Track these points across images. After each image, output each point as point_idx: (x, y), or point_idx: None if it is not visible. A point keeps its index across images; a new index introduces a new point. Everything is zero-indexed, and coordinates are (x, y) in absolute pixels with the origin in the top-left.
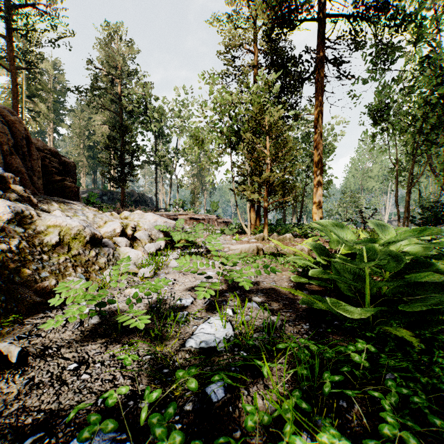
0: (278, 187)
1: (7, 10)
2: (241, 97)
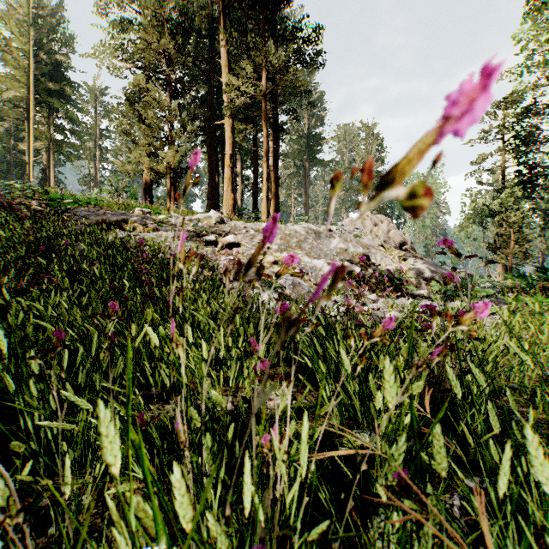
0: (519, 255)
1: (303, 141)
2: (492, 202)
